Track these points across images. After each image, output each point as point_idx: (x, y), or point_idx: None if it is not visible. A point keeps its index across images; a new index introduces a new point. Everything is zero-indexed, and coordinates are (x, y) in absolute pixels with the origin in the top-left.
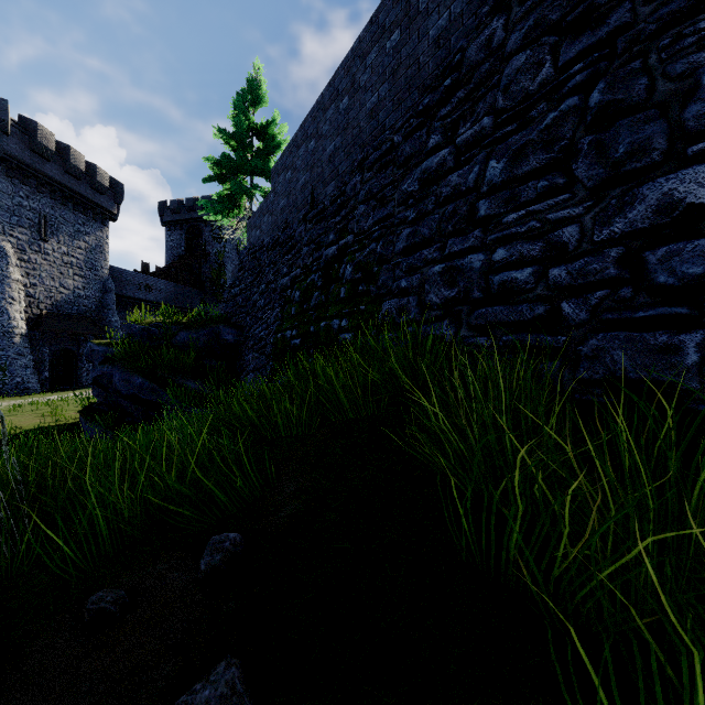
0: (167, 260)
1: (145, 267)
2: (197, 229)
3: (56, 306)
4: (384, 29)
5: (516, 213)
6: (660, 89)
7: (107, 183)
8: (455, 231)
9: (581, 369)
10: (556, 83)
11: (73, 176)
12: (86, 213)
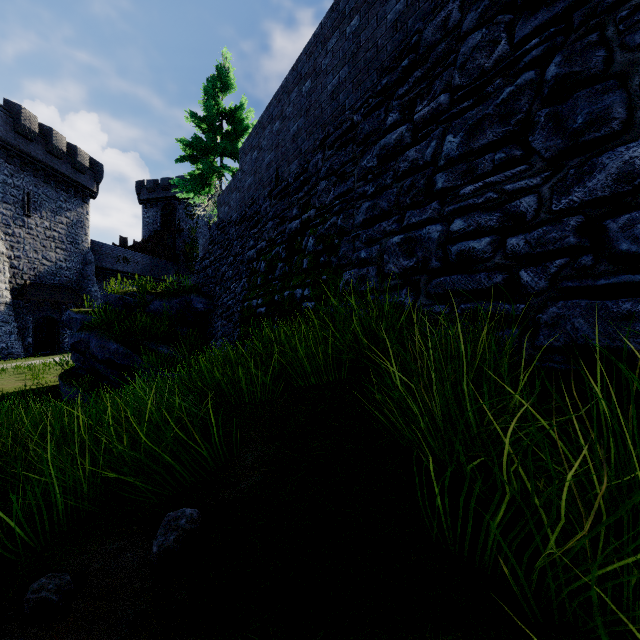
0: (144, 235)
1: (123, 241)
2: (172, 207)
3: (39, 277)
4: (345, 15)
5: (473, 185)
6: (618, 60)
7: (87, 163)
8: (413, 204)
9: (540, 337)
10: (512, 58)
11: (55, 156)
12: (67, 190)
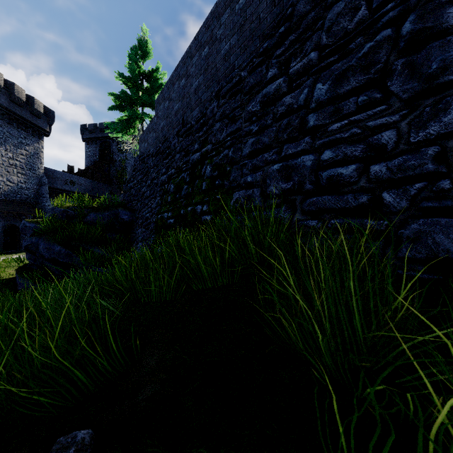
0: (86, 164)
1: (70, 168)
2: (107, 144)
3: (4, 195)
4: None
5: (339, 122)
6: None
7: (42, 110)
8: (289, 139)
9: (403, 249)
10: (371, 20)
11: (16, 104)
12: (26, 130)
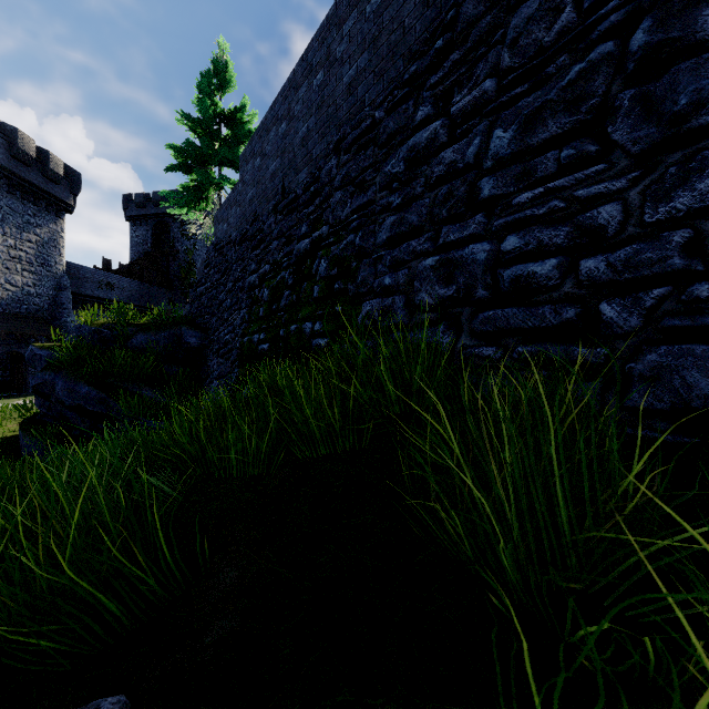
0: (132, 257)
1: (107, 263)
2: (165, 225)
3: (1, 305)
4: None
5: (531, 191)
6: None
7: (61, 171)
8: (450, 217)
9: (634, 394)
10: (582, 28)
11: (21, 162)
12: (37, 203)
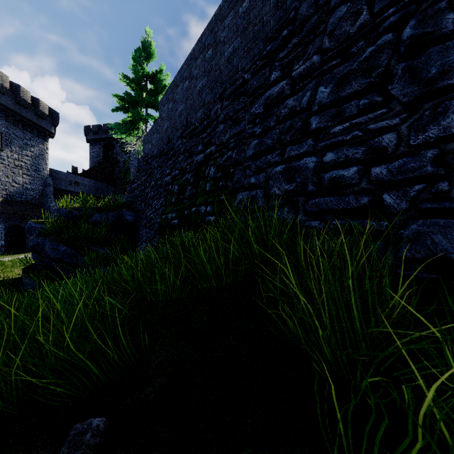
0: (90, 165)
1: (75, 169)
2: (111, 145)
3: (10, 196)
4: None
5: (341, 125)
6: None
7: (47, 111)
8: (292, 141)
9: (403, 249)
10: (373, 24)
11: (22, 106)
12: (32, 131)
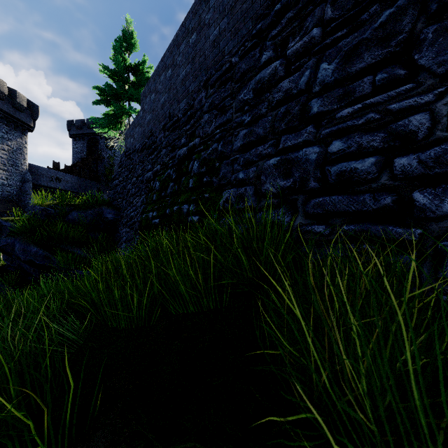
0: (74, 161)
1: (56, 165)
2: (95, 140)
3: None
4: None
5: (351, 107)
6: None
7: (25, 104)
8: (287, 129)
9: (447, 267)
10: None
11: None
12: (8, 124)
